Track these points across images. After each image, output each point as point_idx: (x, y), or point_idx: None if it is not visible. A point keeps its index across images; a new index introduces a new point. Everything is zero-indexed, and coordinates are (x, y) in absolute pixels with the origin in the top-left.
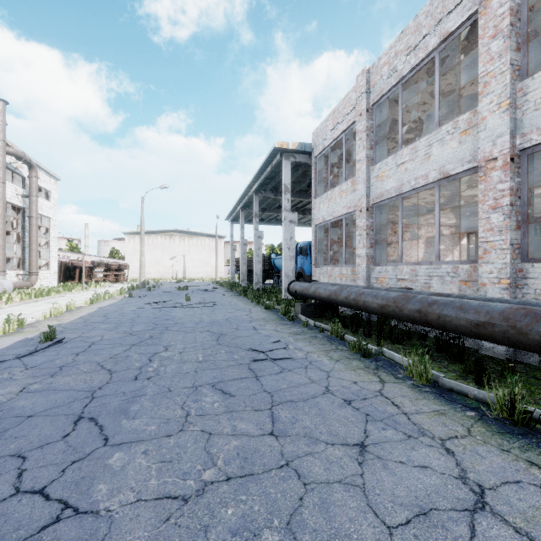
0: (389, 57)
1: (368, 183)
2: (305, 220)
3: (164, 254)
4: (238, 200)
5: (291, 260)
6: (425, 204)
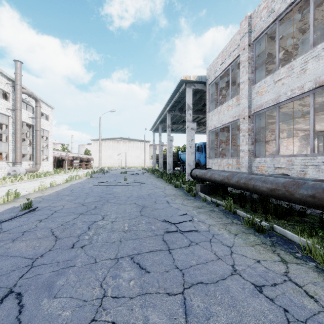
0: (267, 3)
1: (249, 97)
2: (200, 129)
3: (114, 152)
4: (157, 117)
5: (192, 155)
6: (292, 113)
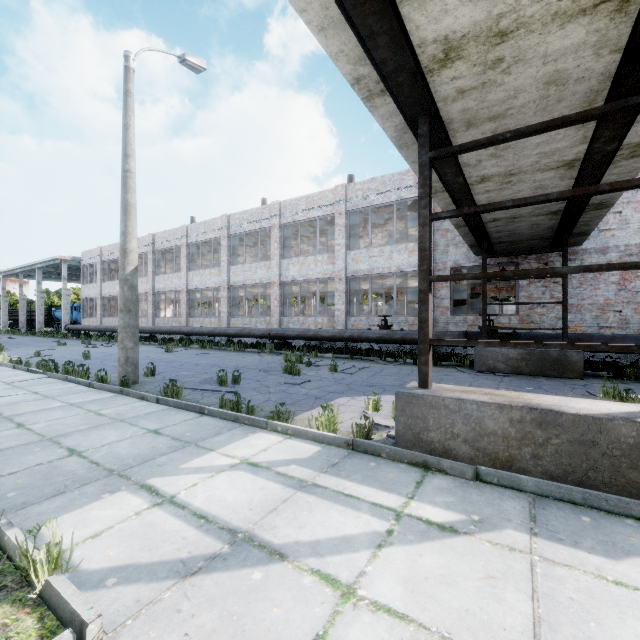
0: (107, 249)
1: (102, 288)
2: None
3: None
4: (20, 267)
5: (68, 315)
6: None
